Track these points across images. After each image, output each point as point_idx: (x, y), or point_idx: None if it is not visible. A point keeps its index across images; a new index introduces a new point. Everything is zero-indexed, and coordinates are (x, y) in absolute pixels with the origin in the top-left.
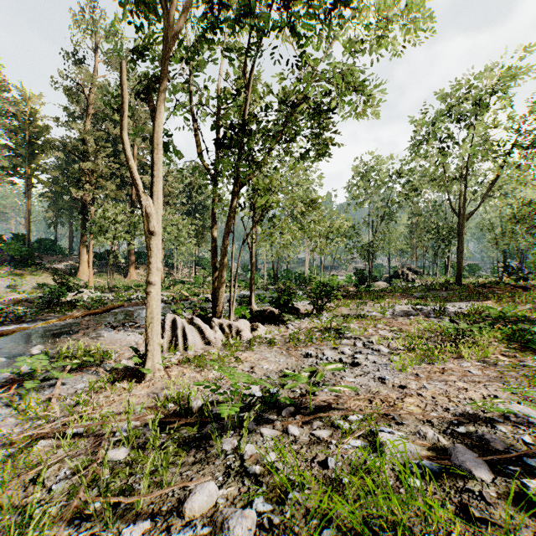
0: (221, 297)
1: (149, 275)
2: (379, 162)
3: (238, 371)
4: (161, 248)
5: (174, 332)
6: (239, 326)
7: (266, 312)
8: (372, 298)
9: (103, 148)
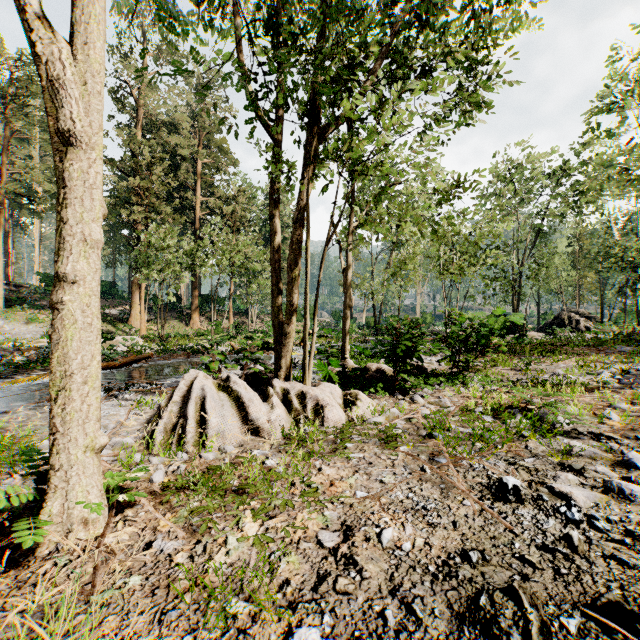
0: (289, 342)
1: (59, 257)
2: (532, 157)
3: (303, 546)
4: (98, 186)
5: (185, 407)
6: (319, 396)
7: (370, 372)
8: (541, 353)
9: (156, 160)
